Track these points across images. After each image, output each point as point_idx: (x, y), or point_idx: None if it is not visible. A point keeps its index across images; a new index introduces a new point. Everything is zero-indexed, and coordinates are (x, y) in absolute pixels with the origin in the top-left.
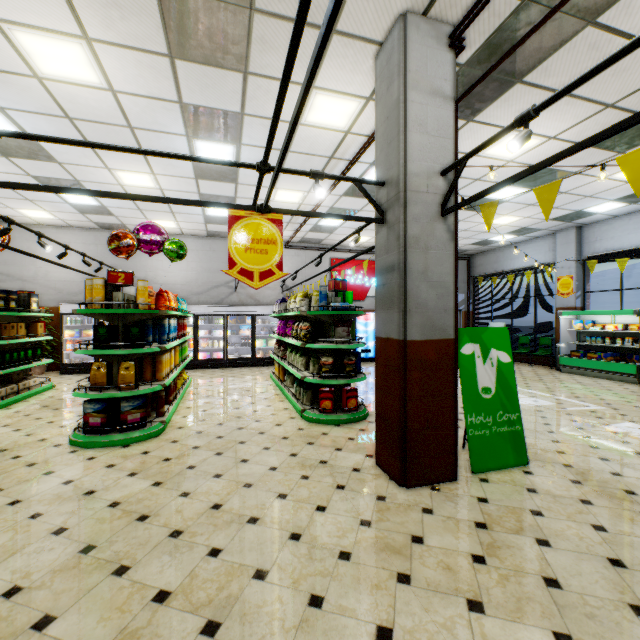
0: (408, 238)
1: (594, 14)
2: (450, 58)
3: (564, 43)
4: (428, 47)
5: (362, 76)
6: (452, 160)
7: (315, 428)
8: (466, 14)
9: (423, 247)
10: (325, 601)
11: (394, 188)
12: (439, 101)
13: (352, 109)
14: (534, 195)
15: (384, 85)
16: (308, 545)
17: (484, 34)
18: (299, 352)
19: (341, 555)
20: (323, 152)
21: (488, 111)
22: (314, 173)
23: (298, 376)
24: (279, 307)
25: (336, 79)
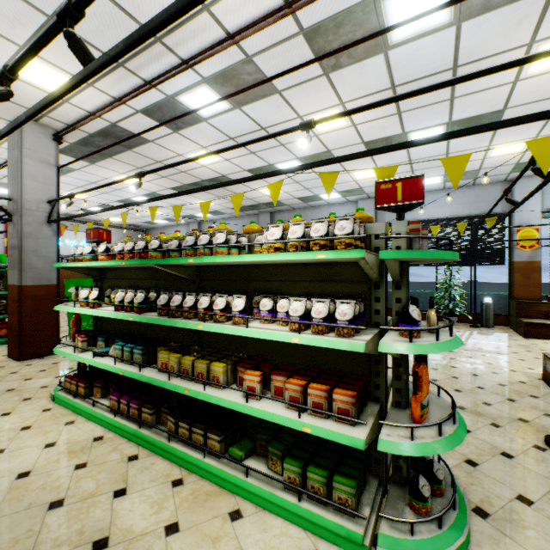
0: (24, 233)
1: (129, 148)
2: (55, 145)
3: (123, 152)
4: (39, 138)
5: (1, 127)
6: (56, 196)
7: None
8: (59, 132)
9: (35, 238)
10: None
11: (16, 205)
12: (47, 166)
13: None
14: (161, 203)
15: (12, 145)
16: None
17: (78, 137)
18: None
19: None
20: None
21: (102, 163)
22: None
23: None
24: None
25: None
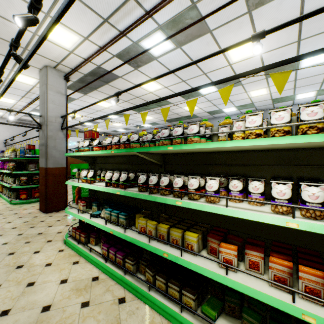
0: (48, 136)
1: (107, 83)
2: (65, 82)
3: (103, 86)
4: (56, 78)
5: (36, 74)
6: (65, 113)
7: (16, 206)
8: (67, 74)
9: (54, 139)
10: (3, 235)
11: (44, 119)
12: (60, 95)
13: (34, 81)
14: (122, 118)
15: (42, 83)
16: (1, 229)
17: (77, 77)
18: (10, 176)
19: (13, 228)
20: (24, 89)
21: (90, 94)
22: (9, 110)
23: (8, 186)
24: (0, 155)
25: (24, 71)
